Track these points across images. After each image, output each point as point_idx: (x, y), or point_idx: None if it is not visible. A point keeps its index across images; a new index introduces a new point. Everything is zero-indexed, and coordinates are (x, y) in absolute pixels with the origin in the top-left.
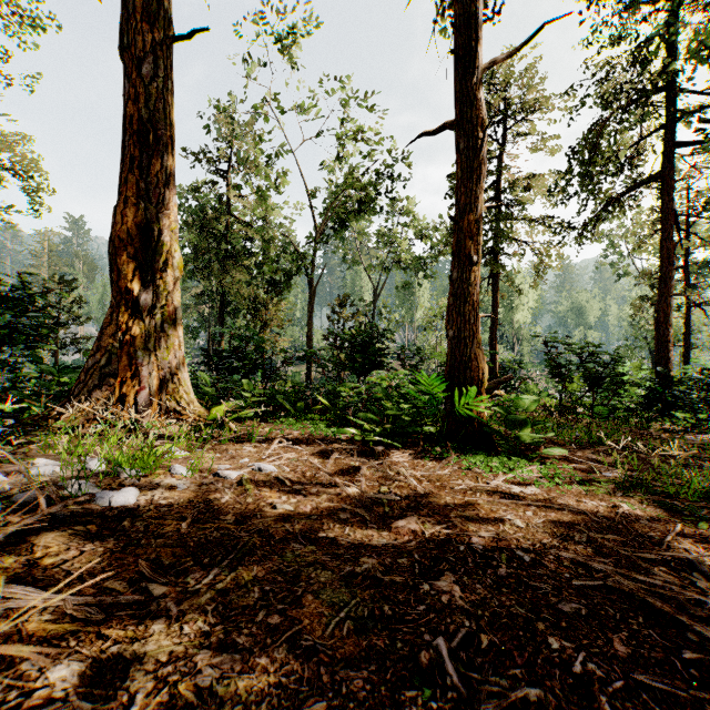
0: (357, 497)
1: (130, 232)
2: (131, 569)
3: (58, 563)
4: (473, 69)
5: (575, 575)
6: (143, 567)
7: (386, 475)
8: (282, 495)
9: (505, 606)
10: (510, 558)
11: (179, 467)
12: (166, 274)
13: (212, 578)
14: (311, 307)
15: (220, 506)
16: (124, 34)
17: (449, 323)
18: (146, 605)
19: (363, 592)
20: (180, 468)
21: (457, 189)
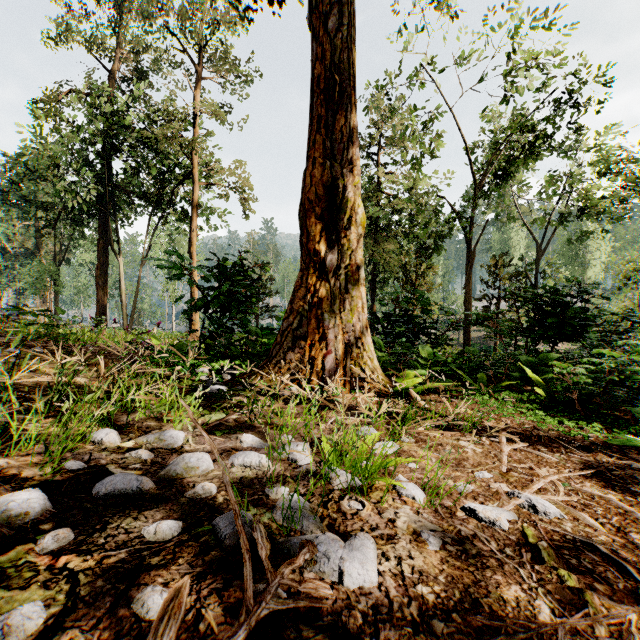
0: None
1: (317, 193)
2: None
3: None
4: None
5: None
6: None
7: None
8: None
9: None
10: None
11: (406, 483)
12: (350, 232)
13: None
14: (469, 268)
15: None
16: None
17: None
18: None
19: None
20: (409, 486)
21: None
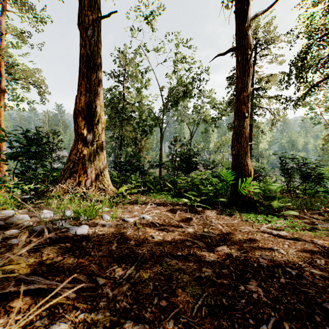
0: (194, 234)
1: (82, 107)
2: (87, 268)
3: (53, 263)
4: (245, 19)
5: (325, 284)
6: (93, 268)
7: (205, 222)
8: (155, 231)
9: (291, 303)
10: (284, 272)
11: (106, 216)
12: (98, 126)
13: (127, 276)
14: (161, 142)
15: (126, 236)
16: (80, 17)
17: (233, 147)
18: (96, 289)
19: (208, 289)
20: (106, 216)
21: (237, 80)
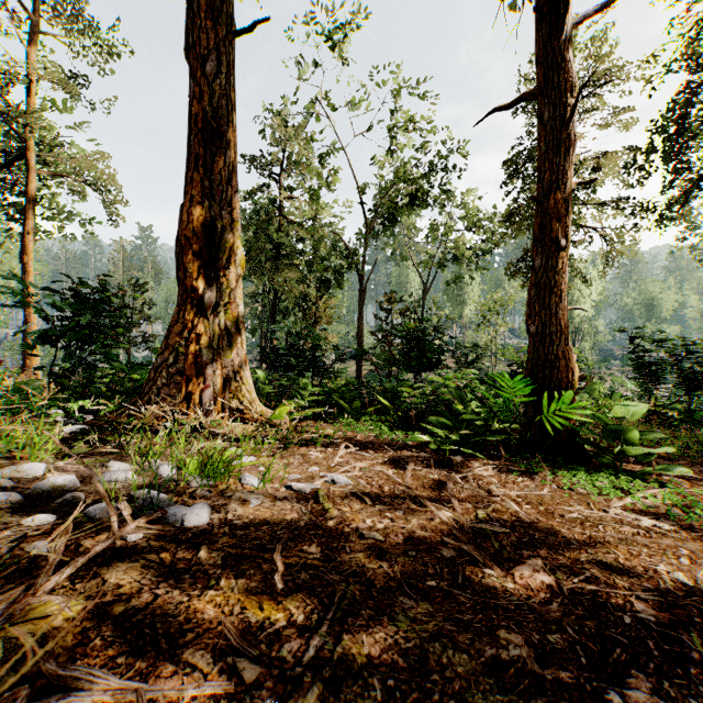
0: (457, 527)
1: (195, 230)
2: (213, 629)
3: (129, 613)
4: (561, 25)
5: None
6: (228, 630)
7: (477, 494)
8: (365, 517)
9: None
10: None
11: (249, 477)
12: (229, 271)
13: (314, 654)
14: (361, 304)
15: (300, 531)
16: (190, 34)
17: (531, 317)
18: (238, 698)
19: (528, 702)
20: (250, 478)
21: (540, 165)
